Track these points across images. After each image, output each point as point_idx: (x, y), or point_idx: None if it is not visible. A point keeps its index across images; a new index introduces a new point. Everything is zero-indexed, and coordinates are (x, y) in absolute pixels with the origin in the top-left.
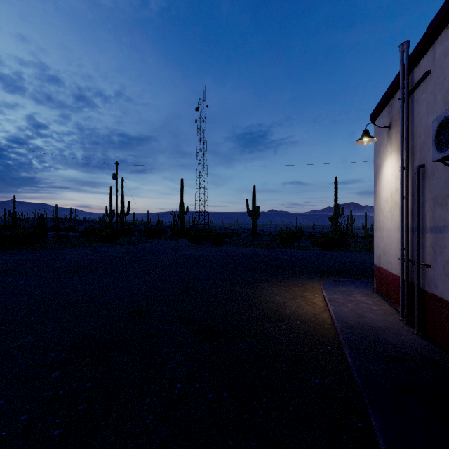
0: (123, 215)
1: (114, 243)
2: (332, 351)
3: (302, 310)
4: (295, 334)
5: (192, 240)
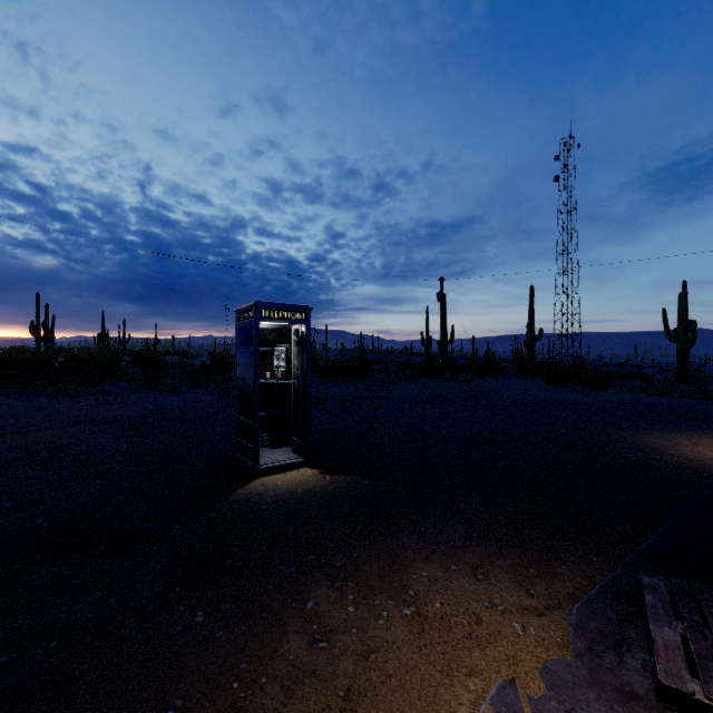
0: (446, 343)
1: (442, 380)
2: (706, 475)
3: (696, 453)
4: (668, 462)
5: (549, 380)
